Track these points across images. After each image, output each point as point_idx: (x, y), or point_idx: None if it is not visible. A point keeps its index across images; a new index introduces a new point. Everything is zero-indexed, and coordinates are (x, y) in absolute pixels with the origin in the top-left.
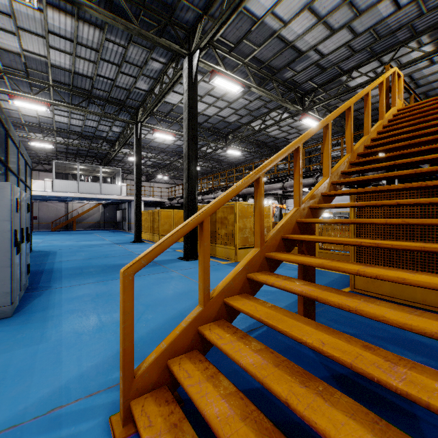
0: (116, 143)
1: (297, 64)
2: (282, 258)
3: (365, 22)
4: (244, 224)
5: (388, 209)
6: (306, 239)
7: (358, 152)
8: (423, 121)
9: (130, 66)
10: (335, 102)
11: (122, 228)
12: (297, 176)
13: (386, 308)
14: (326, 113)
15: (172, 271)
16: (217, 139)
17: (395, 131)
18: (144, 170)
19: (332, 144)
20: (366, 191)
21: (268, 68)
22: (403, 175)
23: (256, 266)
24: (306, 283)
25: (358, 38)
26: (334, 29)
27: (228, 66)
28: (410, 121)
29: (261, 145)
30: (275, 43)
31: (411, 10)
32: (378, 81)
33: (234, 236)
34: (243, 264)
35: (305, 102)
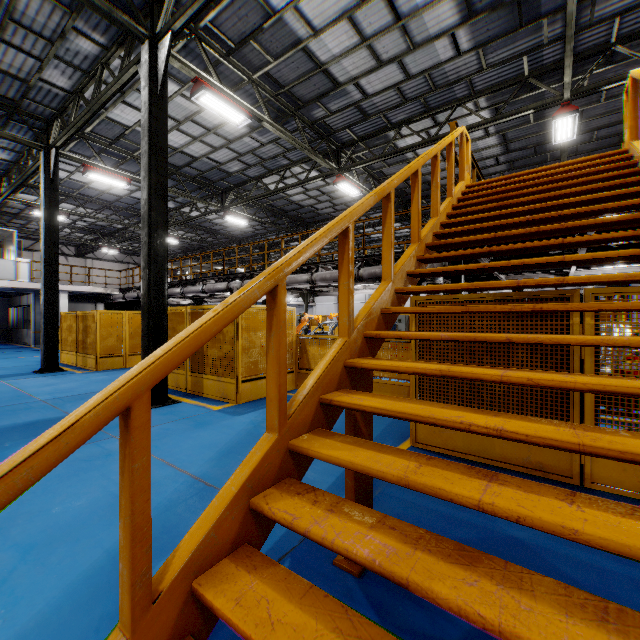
0: (3, 180)
1: (331, 100)
2: (324, 456)
3: (419, 60)
4: (252, 341)
5: (460, 327)
6: (367, 408)
7: (426, 242)
8: (504, 206)
9: (26, 33)
10: (379, 166)
11: (22, 340)
12: (345, 280)
13: (556, 614)
14: (368, 179)
15: (110, 437)
16: (208, 197)
17: (472, 216)
18: (72, 237)
19: (375, 223)
20: (452, 312)
21: (290, 97)
22: (501, 287)
23: (270, 474)
24: (374, 521)
25: (411, 82)
26: (381, 59)
27: (225, 78)
28: (485, 203)
29: (279, 214)
30: (300, 59)
31: (471, 60)
32: (447, 140)
33: (234, 361)
34: (241, 479)
35: (341, 159)
